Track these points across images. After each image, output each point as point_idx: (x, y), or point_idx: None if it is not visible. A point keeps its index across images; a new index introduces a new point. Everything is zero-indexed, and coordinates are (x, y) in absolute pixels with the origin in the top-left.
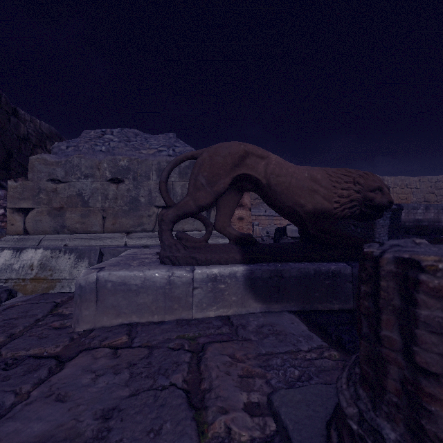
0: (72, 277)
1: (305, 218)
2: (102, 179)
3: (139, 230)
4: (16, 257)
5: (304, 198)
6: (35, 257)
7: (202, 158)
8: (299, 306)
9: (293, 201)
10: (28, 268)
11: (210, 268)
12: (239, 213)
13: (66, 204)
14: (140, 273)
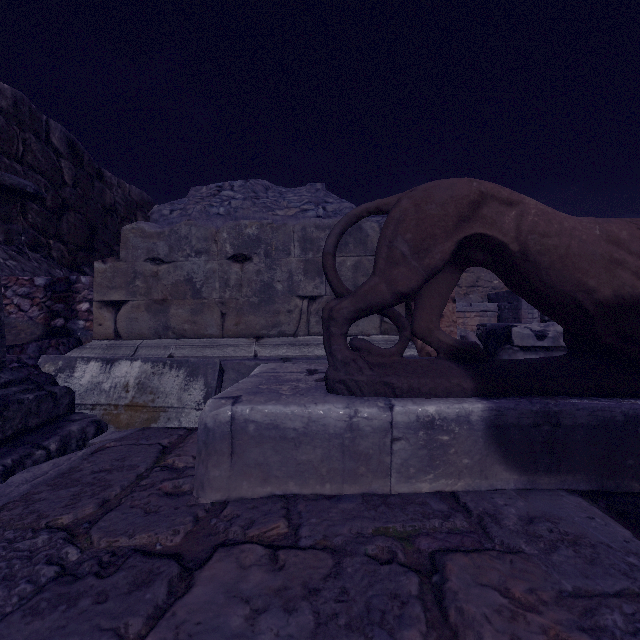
0: (182, 405)
1: (594, 314)
2: (221, 256)
3: (274, 333)
4: (105, 372)
5: (594, 276)
6: (131, 373)
7: (400, 210)
8: (593, 483)
9: (572, 281)
10: (122, 389)
11: (422, 405)
12: None
13: (171, 295)
14: (301, 410)
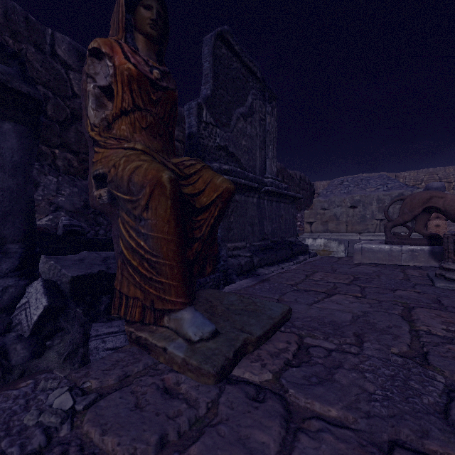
0: (337, 251)
1: None
2: (346, 207)
3: (366, 232)
4: (314, 241)
5: None
6: (321, 242)
7: (406, 201)
8: None
9: None
10: (319, 246)
11: (410, 246)
12: (436, 222)
13: (328, 219)
14: (378, 246)
